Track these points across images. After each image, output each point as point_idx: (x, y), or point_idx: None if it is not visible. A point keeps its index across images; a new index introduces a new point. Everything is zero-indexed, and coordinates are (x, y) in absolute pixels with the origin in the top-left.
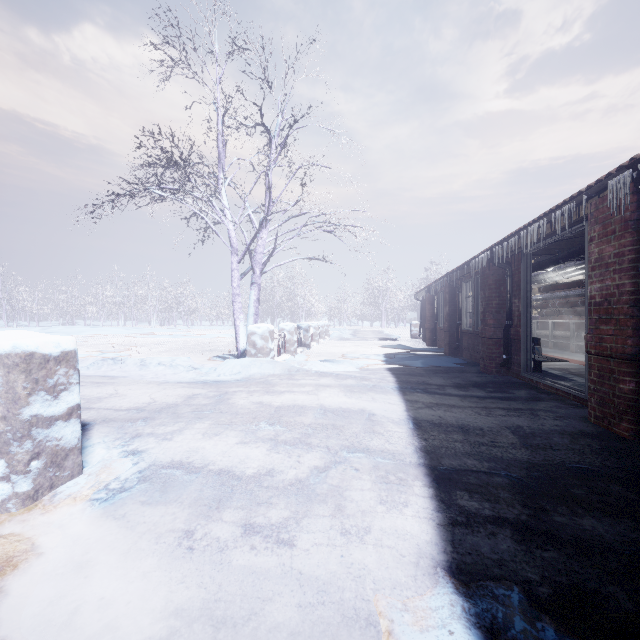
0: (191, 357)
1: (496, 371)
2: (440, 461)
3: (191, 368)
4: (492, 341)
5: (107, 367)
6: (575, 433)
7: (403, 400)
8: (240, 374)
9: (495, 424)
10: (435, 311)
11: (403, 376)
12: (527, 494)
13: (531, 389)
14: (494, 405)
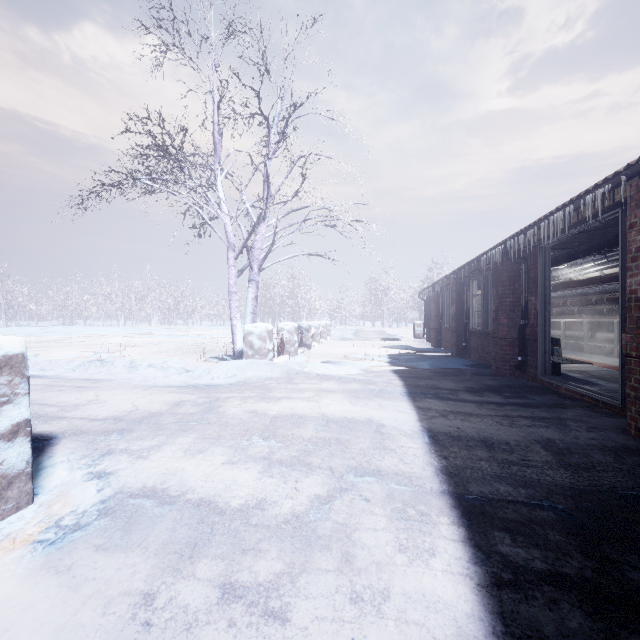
0: (187, 358)
1: (510, 374)
2: (467, 487)
3: (183, 370)
4: (506, 341)
5: (94, 369)
6: (617, 449)
7: (414, 407)
8: (235, 377)
9: (522, 437)
10: (440, 310)
11: (411, 379)
12: (583, 536)
13: (552, 394)
14: (515, 413)
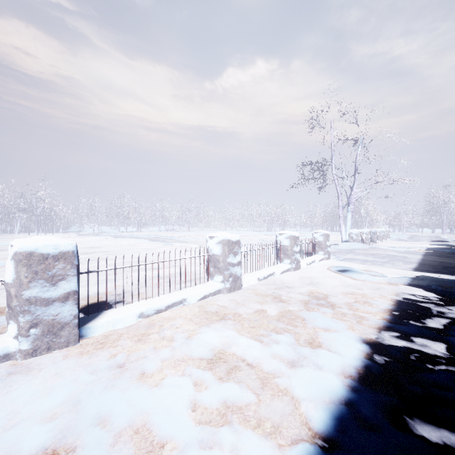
0: None
1: None
2: (424, 263)
3: None
4: None
5: None
6: None
7: (422, 256)
8: (350, 248)
9: None
10: None
11: (430, 253)
12: (446, 267)
13: None
14: None
